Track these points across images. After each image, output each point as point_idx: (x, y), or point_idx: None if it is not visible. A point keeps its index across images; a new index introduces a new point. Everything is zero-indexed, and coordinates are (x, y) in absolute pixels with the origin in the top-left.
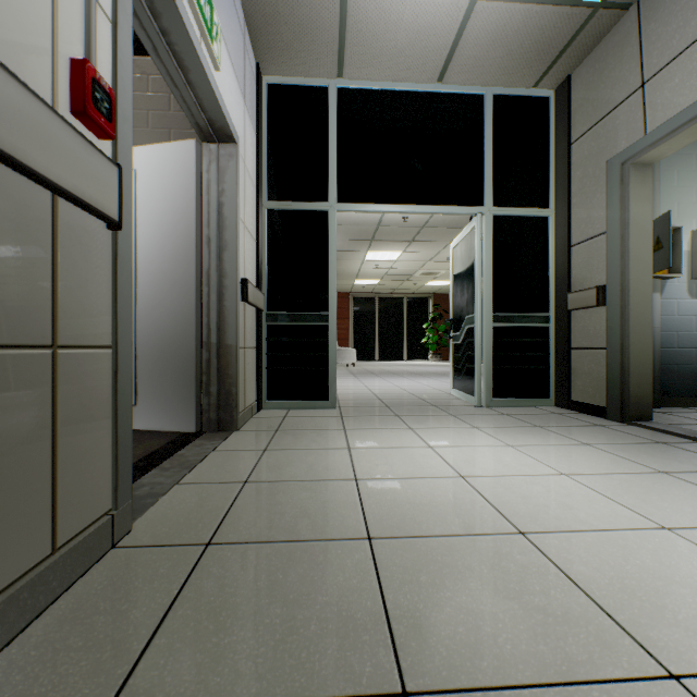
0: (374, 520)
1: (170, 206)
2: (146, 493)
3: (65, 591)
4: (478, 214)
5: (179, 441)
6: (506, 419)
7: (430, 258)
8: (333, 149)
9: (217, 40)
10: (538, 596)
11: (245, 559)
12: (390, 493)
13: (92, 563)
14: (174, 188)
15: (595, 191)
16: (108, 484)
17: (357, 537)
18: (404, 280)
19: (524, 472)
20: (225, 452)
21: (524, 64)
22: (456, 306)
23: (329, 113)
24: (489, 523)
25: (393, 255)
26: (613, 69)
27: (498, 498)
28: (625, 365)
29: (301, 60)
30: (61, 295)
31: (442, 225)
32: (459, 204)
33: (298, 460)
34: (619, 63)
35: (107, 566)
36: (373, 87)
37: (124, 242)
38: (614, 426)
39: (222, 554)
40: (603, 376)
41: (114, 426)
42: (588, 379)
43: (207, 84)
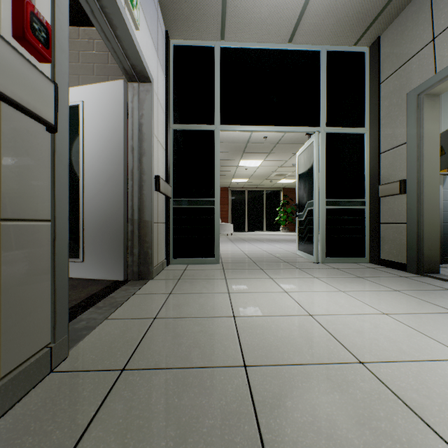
0: (248, 350)
1: (106, 125)
2: (83, 327)
3: (7, 412)
4: (316, 131)
5: (111, 287)
6: (337, 272)
7: (281, 164)
8: (218, 89)
9: (136, 8)
10: (384, 422)
11: (149, 383)
12: (259, 328)
13: (31, 386)
14: (109, 114)
15: (398, 114)
16: (47, 323)
17: (236, 365)
18: (264, 179)
19: (355, 311)
20: (143, 295)
21: (348, 29)
22: (301, 195)
23: (215, 64)
24: (335, 353)
25: (257, 162)
26: (411, 29)
27: (339, 332)
28: (420, 234)
29: (196, 28)
30: (4, 179)
31: (290, 142)
32: (303, 125)
33: (193, 301)
34: (415, 25)
35: (43, 389)
36: (244, 46)
37: (61, 142)
38: (413, 277)
39: (132, 379)
40: (404, 242)
41: (53, 280)
42: (393, 244)
43: (129, 38)
